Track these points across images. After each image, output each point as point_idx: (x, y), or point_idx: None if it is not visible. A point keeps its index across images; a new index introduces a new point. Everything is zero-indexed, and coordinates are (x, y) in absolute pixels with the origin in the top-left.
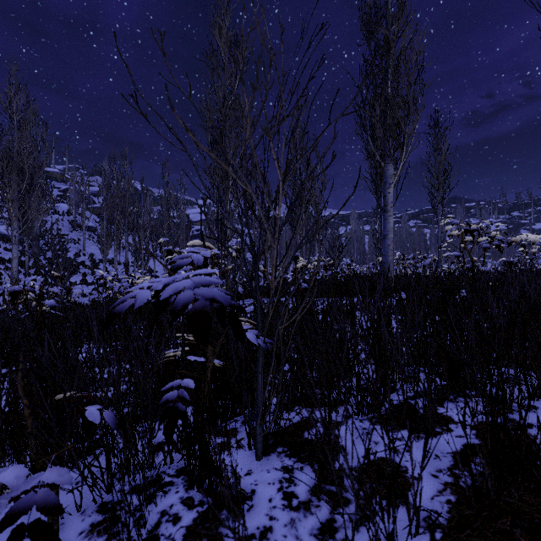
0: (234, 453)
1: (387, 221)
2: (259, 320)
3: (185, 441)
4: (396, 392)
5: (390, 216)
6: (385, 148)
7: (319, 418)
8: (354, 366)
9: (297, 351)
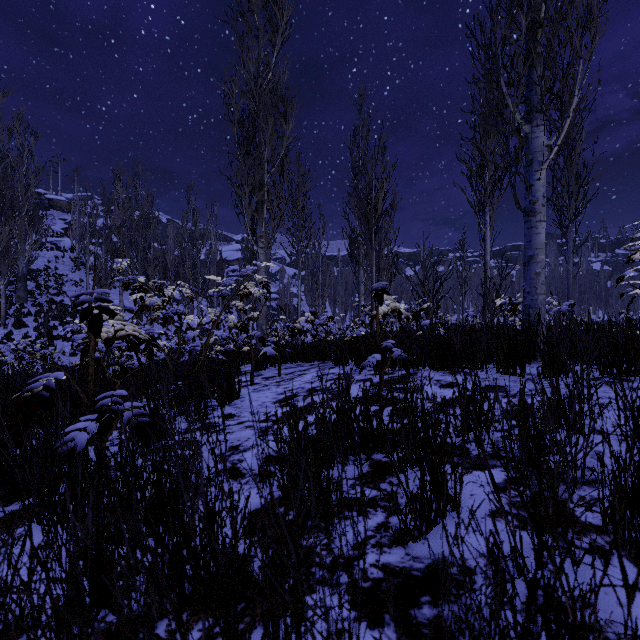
0: None
1: (535, 231)
2: None
3: None
4: None
5: (540, 222)
6: (532, 98)
7: None
8: None
9: None
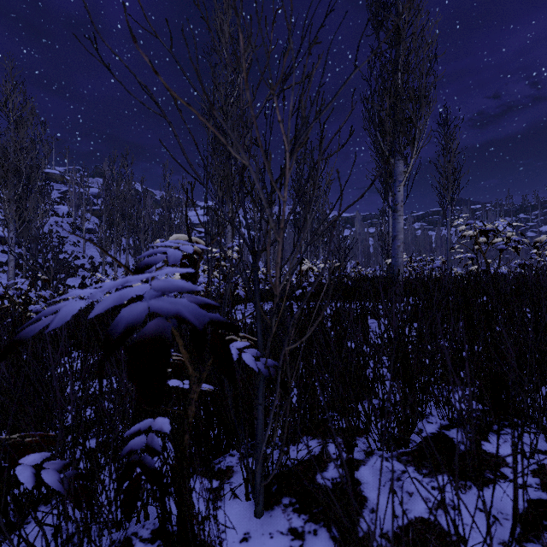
0: (228, 505)
1: (397, 221)
2: (259, 336)
3: (159, 501)
4: (425, 419)
5: (400, 216)
6: (395, 144)
7: (334, 454)
8: (378, 390)
9: (305, 369)
